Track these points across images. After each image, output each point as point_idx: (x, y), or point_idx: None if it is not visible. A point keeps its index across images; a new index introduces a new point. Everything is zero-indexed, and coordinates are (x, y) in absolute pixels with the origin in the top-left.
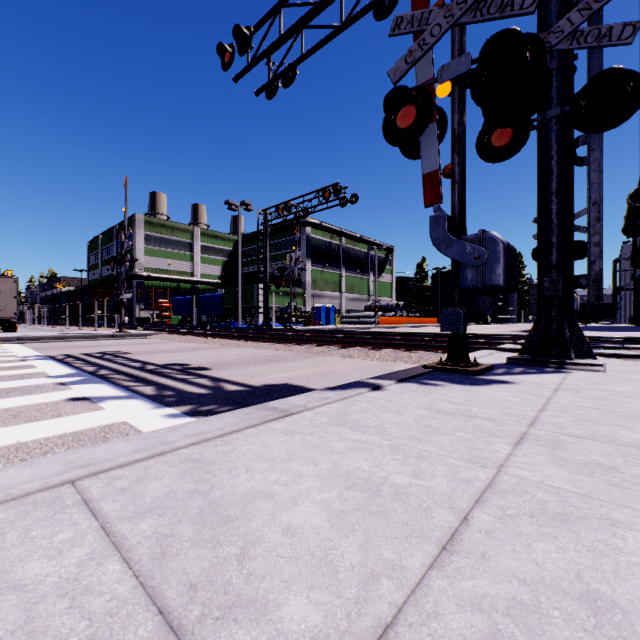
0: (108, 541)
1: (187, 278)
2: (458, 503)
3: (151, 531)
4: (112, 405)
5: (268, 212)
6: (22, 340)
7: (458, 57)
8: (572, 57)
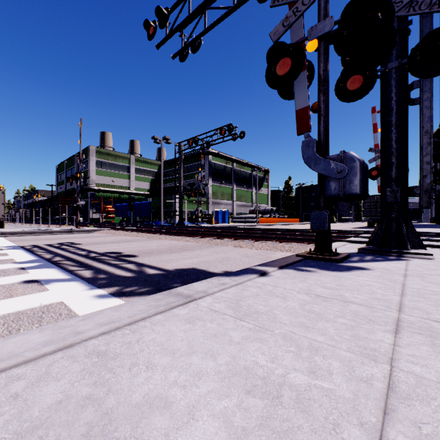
0: None
1: (126, 191)
2: (366, 415)
3: None
4: (55, 287)
5: (182, 144)
6: (5, 234)
7: (323, 20)
8: (408, 22)
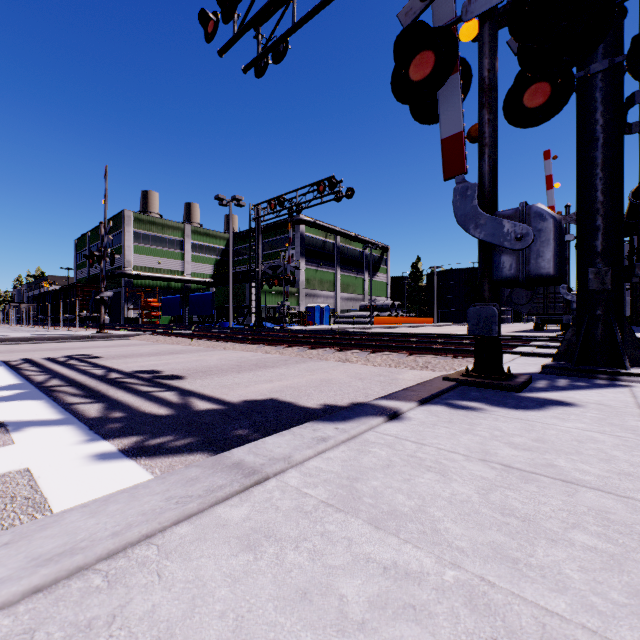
0: None
1: (178, 277)
2: None
3: None
4: (28, 436)
5: (260, 207)
6: None
7: None
8: None
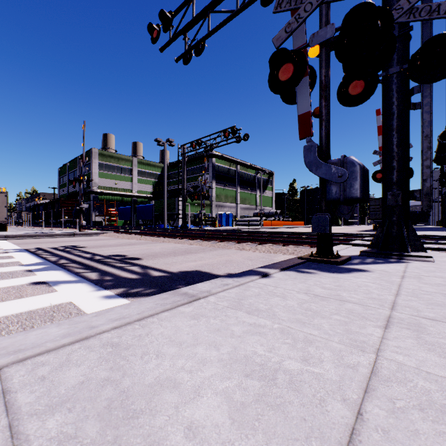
0: (9, 445)
1: (128, 193)
2: (349, 393)
3: (56, 431)
4: (63, 288)
5: (185, 147)
6: (9, 237)
7: (325, 26)
8: (409, 28)
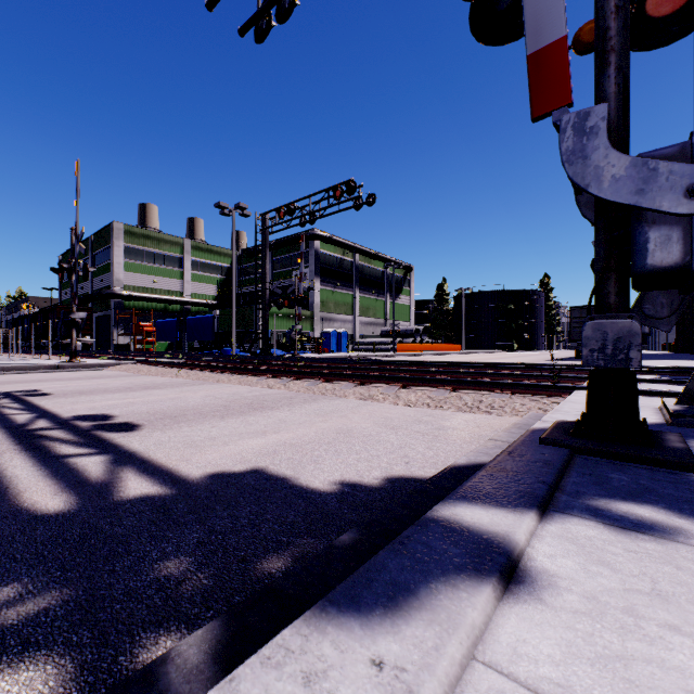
0: None
1: (176, 298)
2: None
3: None
4: None
5: (268, 217)
6: None
7: None
8: None
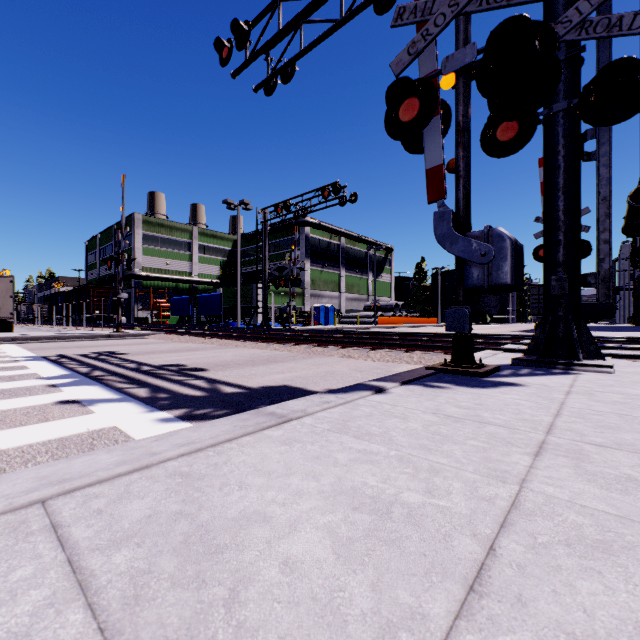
0: (73, 580)
1: (186, 278)
2: (481, 528)
3: (125, 566)
4: (103, 408)
5: (267, 211)
6: (17, 340)
7: (463, 47)
8: (580, 48)
